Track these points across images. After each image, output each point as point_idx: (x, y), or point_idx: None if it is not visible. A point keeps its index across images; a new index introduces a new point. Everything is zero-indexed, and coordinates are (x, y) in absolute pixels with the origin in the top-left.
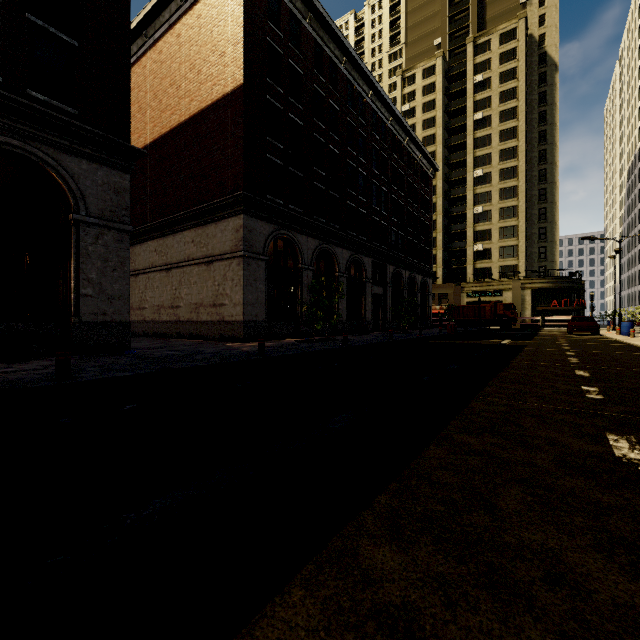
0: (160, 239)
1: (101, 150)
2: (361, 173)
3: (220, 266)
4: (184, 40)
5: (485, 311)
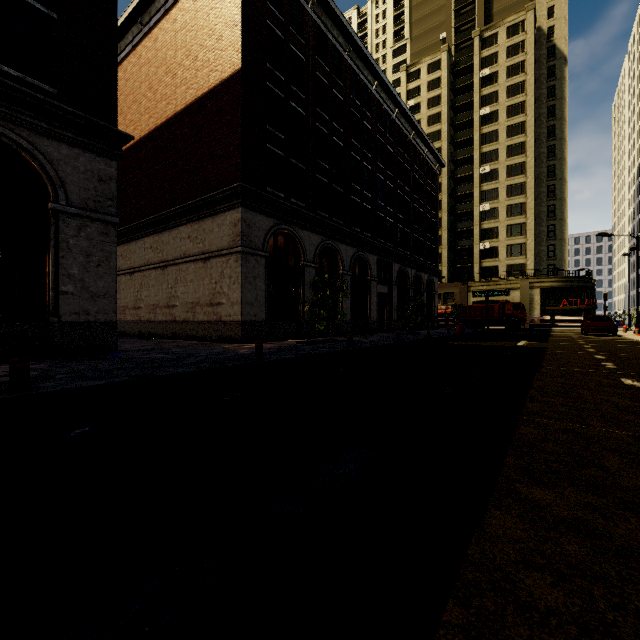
0: (156, 235)
1: (83, 134)
2: (366, 167)
3: (217, 263)
4: (180, 25)
5: (493, 311)
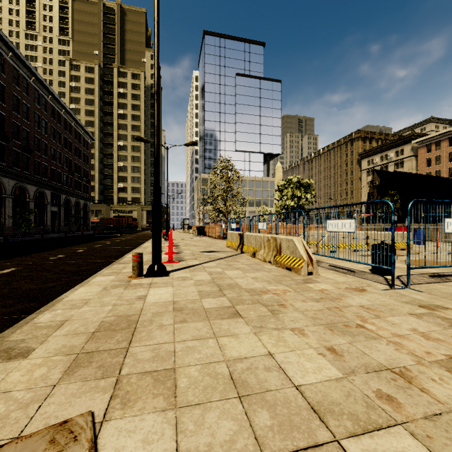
0: None
1: None
2: (44, 141)
3: None
4: None
5: (122, 221)
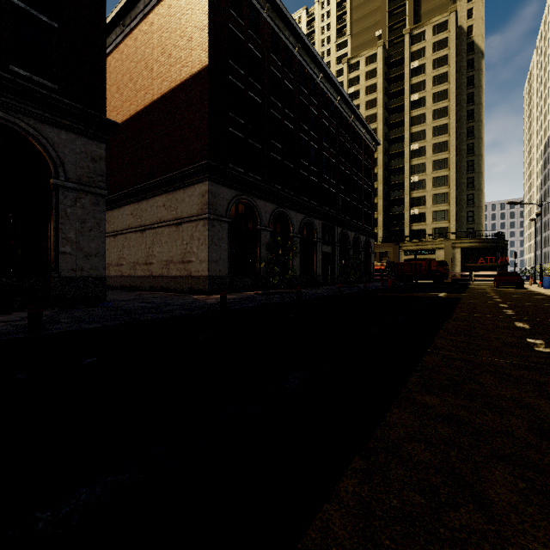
0: (135, 204)
1: (79, 122)
2: (312, 146)
3: (188, 227)
4: (156, 28)
5: (420, 267)
